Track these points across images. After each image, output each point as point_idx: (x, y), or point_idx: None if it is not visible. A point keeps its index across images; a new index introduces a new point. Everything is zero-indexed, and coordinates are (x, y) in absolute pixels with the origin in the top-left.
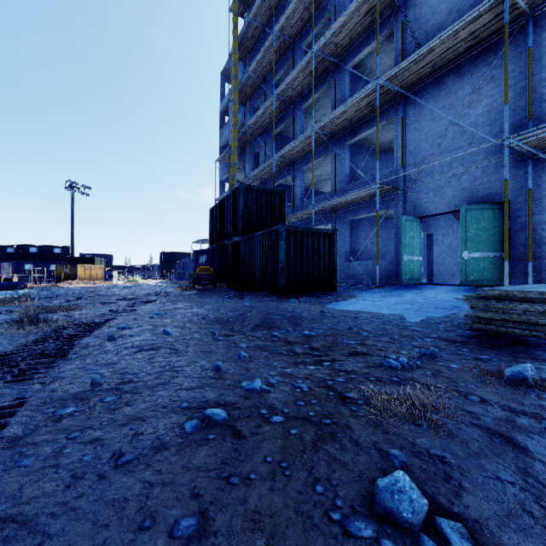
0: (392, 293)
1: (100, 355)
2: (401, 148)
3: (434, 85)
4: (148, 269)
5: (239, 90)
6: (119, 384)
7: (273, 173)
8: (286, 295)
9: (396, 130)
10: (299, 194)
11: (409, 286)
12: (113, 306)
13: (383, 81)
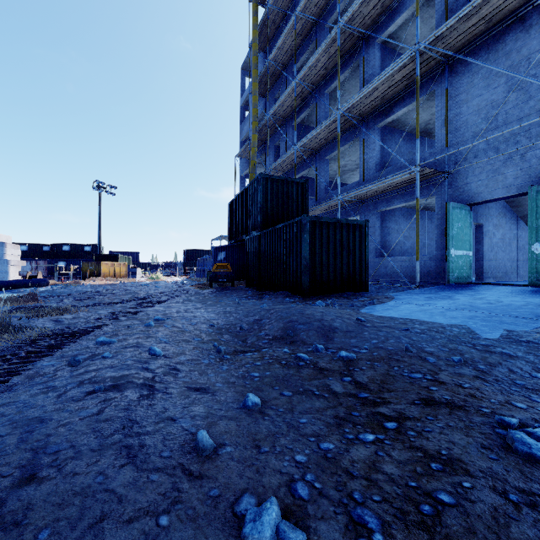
0: (438, 295)
1: (35, 396)
2: (445, 124)
3: (489, 46)
4: (172, 266)
5: (259, 81)
6: (7, 485)
7: (294, 164)
8: (310, 296)
9: (438, 104)
10: (322, 185)
11: (457, 285)
12: (116, 307)
13: (425, 45)
